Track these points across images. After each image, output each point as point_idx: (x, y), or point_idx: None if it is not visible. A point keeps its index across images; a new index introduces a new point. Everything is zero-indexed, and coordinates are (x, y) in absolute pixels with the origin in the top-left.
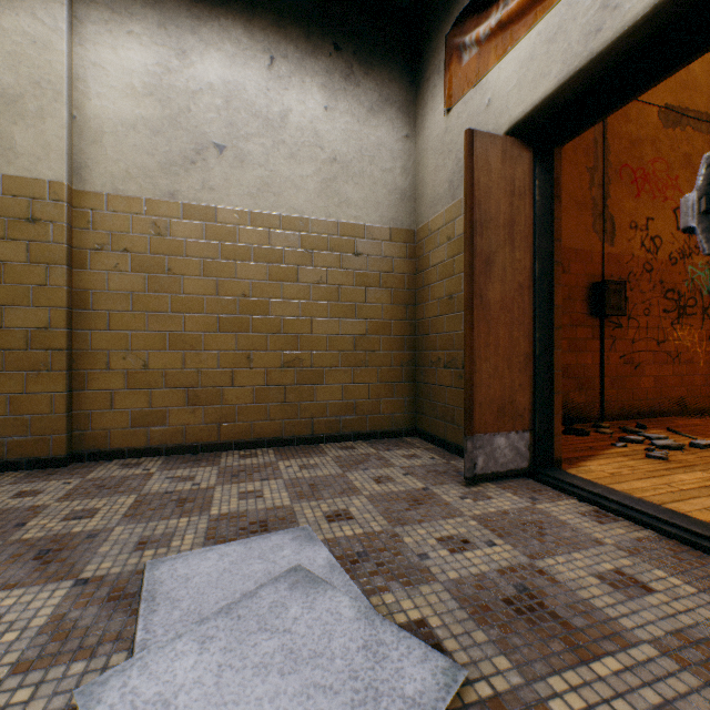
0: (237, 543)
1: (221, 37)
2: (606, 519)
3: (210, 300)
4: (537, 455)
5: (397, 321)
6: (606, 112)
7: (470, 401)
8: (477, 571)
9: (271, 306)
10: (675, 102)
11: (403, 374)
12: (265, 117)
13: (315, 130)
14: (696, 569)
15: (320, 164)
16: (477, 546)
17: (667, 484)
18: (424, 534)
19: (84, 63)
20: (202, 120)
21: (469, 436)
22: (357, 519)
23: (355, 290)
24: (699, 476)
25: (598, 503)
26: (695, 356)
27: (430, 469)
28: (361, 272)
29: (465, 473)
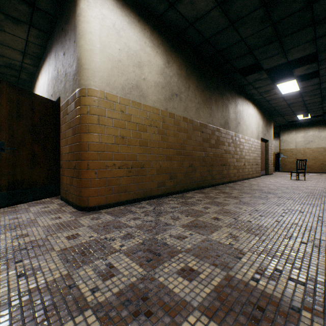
0: (312, 174)
1: (311, 129)
2: None
3: (310, 157)
4: None
5: None
6: None
7: None
8: None
9: (318, 157)
10: None
11: None
12: (317, 136)
13: (325, 136)
14: None
15: None
16: None
17: None
18: None
19: (296, 137)
20: (309, 139)
21: None
22: (323, 174)
23: None
24: None
25: None
26: None
27: None
28: None
29: None
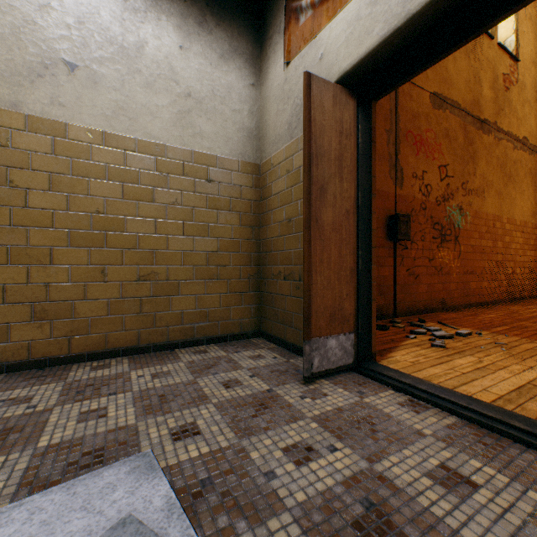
0: (59, 488)
1: None
2: (419, 408)
3: (60, 214)
4: (360, 352)
5: (245, 240)
6: (414, 72)
7: (308, 309)
8: (324, 487)
9: (126, 223)
10: (439, 91)
11: (250, 285)
12: (121, 44)
13: (171, 65)
14: (499, 454)
15: (175, 97)
16: (320, 453)
17: (452, 369)
18: (270, 444)
19: None
20: (51, 35)
21: (307, 340)
22: (204, 434)
23: (208, 212)
24: (470, 360)
25: (411, 392)
26: (451, 270)
27: (274, 369)
28: (213, 196)
29: (304, 373)
